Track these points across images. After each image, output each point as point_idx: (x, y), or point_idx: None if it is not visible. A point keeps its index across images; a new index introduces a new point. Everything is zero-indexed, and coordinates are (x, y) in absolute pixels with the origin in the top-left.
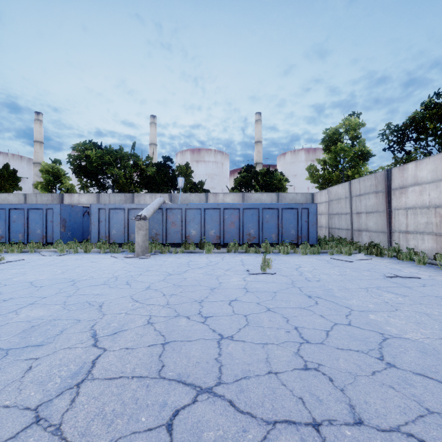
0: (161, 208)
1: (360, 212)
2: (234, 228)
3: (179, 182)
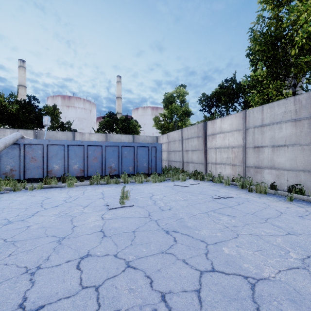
0: (18, 143)
1: (188, 150)
2: (97, 162)
3: (44, 120)
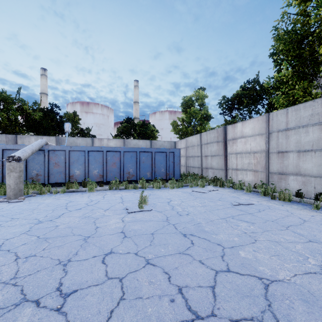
0: (43, 149)
1: (207, 155)
2: (116, 168)
3: (65, 127)
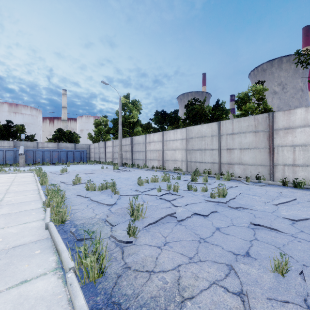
0: (23, 150)
1: (101, 152)
2: (57, 158)
3: (22, 136)
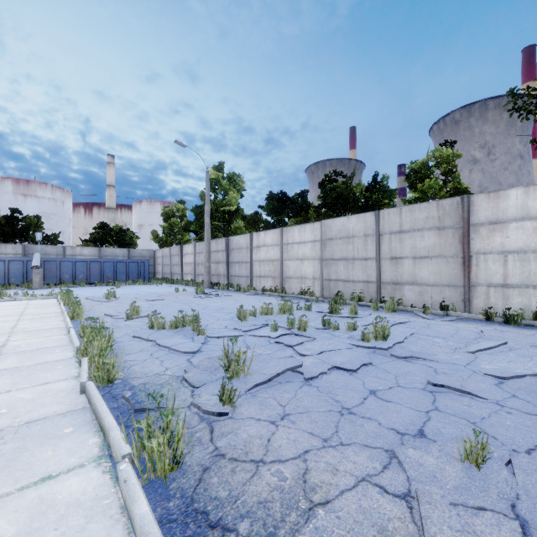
0: (40, 260)
1: (174, 264)
2: (97, 273)
3: (37, 236)
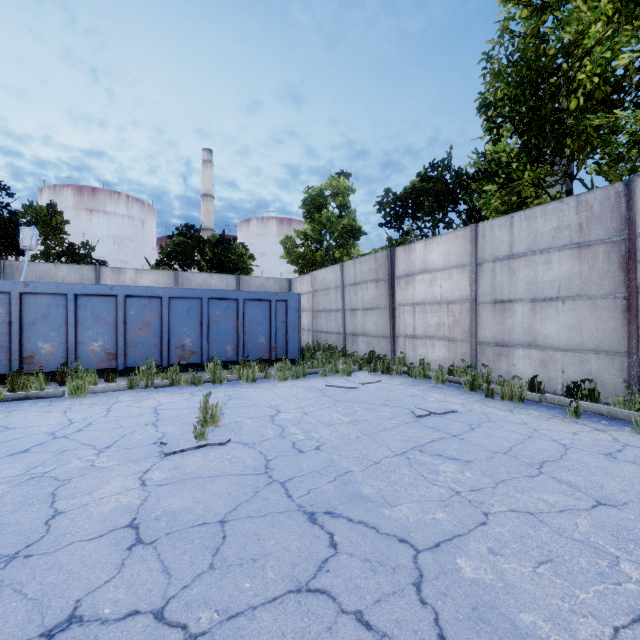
0: None
1: (356, 308)
2: (150, 335)
3: (23, 237)
